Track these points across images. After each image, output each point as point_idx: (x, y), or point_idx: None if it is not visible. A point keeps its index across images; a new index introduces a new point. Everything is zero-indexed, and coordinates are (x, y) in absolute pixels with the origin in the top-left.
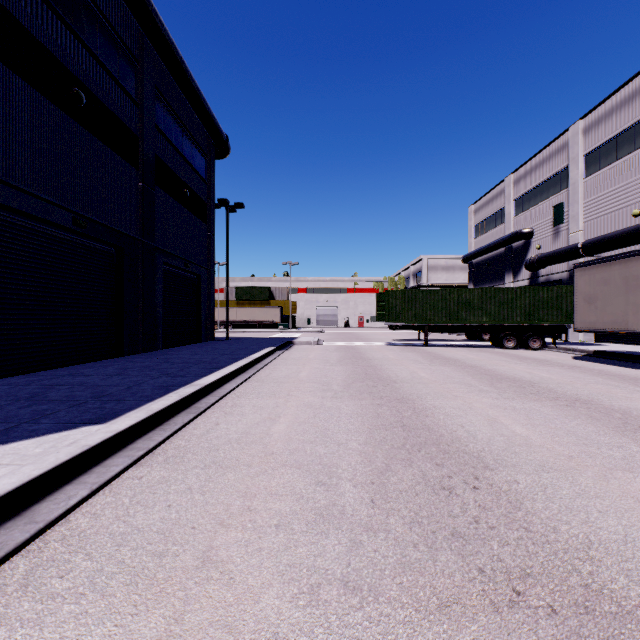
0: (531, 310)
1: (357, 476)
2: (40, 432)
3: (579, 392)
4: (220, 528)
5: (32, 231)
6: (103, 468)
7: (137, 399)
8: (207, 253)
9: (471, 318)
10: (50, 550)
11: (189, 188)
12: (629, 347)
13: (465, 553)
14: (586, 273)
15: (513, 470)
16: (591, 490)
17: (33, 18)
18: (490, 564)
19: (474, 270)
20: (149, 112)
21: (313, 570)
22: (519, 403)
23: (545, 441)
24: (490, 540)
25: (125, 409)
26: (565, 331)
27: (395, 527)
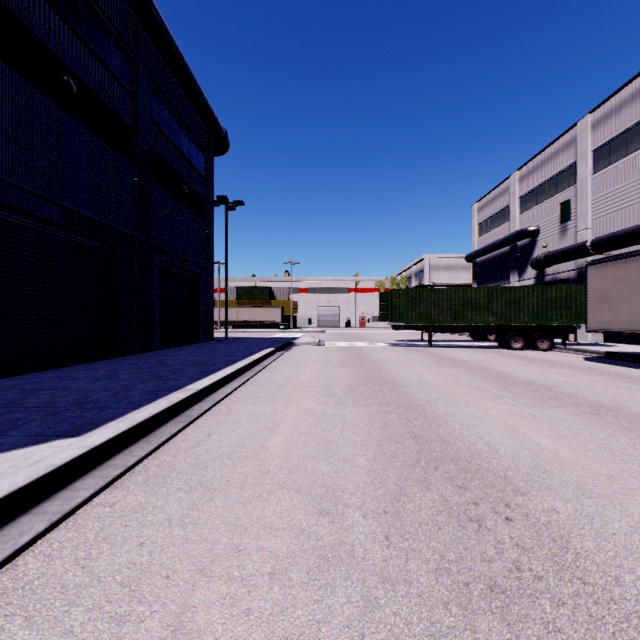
0: (539, 310)
1: (367, 502)
2: (4, 447)
3: (601, 397)
4: (200, 578)
5: (18, 226)
6: (70, 492)
7: (122, 406)
8: (206, 251)
9: (477, 318)
10: None
11: (187, 184)
12: None
13: (511, 618)
14: (600, 271)
15: (548, 495)
16: None
17: (18, 0)
18: (546, 637)
19: (478, 269)
20: (144, 105)
21: None
22: (539, 410)
23: (577, 457)
24: (539, 597)
25: (106, 418)
26: (574, 331)
27: (417, 577)
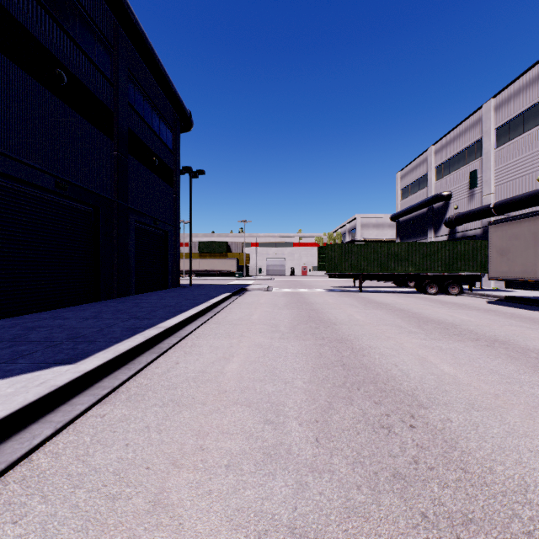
0: (450, 261)
1: (302, 414)
2: (15, 372)
3: (496, 333)
4: (173, 468)
5: (19, 193)
6: (69, 407)
7: (107, 340)
8: (173, 212)
9: (399, 268)
10: (8, 492)
11: (158, 157)
12: (535, 293)
13: (407, 496)
14: (499, 229)
15: (445, 408)
16: (520, 429)
17: (20, 7)
18: (432, 508)
19: (401, 227)
20: (123, 91)
21: (260, 515)
22: (445, 343)
23: (472, 380)
24: (430, 482)
25: (95, 350)
26: (480, 279)
27: (339, 468)
